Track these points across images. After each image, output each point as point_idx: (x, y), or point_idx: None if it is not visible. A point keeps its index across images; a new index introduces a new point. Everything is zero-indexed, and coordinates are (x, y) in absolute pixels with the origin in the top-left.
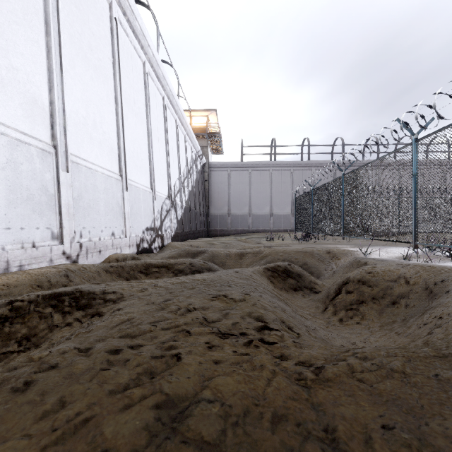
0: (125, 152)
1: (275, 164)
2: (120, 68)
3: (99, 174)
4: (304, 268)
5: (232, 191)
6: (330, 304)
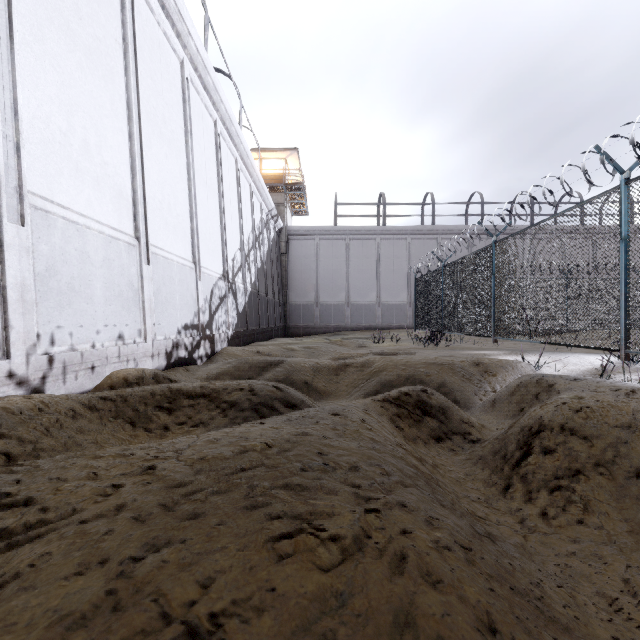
0: (145, 199)
1: (385, 231)
2: (137, 61)
3: (94, 234)
4: (443, 393)
5: (321, 270)
6: (514, 475)
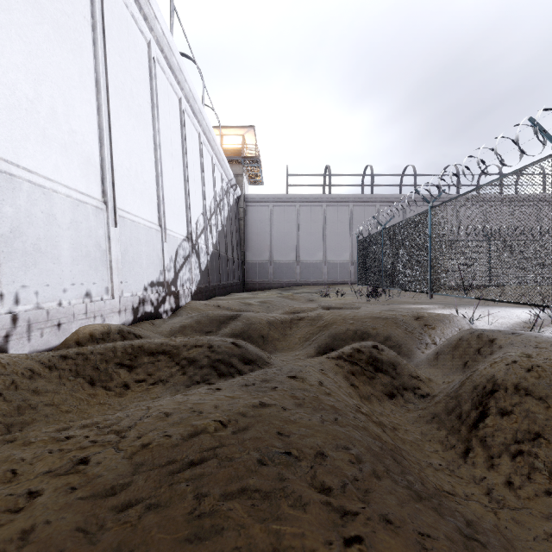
0: (113, 166)
1: (330, 198)
2: (105, 38)
3: (61, 197)
4: (388, 345)
5: (274, 232)
6: (472, 437)
